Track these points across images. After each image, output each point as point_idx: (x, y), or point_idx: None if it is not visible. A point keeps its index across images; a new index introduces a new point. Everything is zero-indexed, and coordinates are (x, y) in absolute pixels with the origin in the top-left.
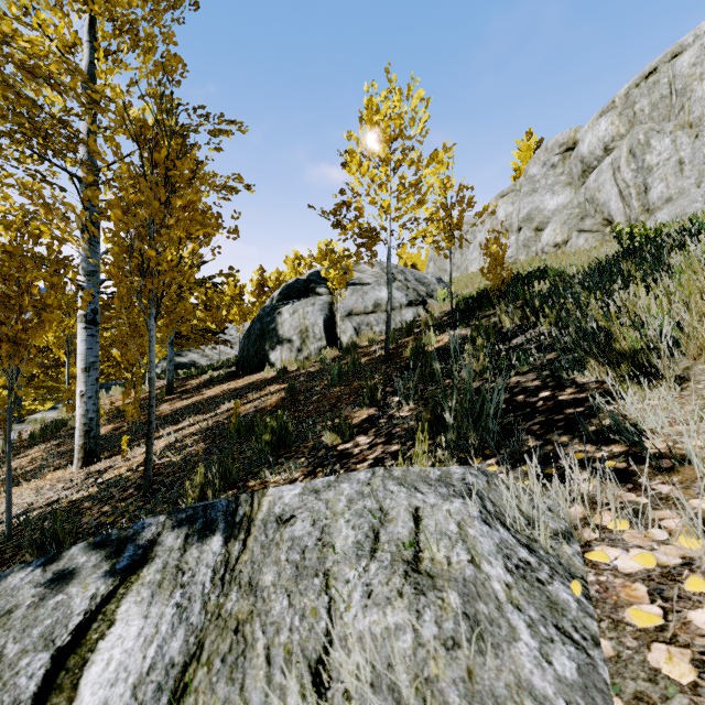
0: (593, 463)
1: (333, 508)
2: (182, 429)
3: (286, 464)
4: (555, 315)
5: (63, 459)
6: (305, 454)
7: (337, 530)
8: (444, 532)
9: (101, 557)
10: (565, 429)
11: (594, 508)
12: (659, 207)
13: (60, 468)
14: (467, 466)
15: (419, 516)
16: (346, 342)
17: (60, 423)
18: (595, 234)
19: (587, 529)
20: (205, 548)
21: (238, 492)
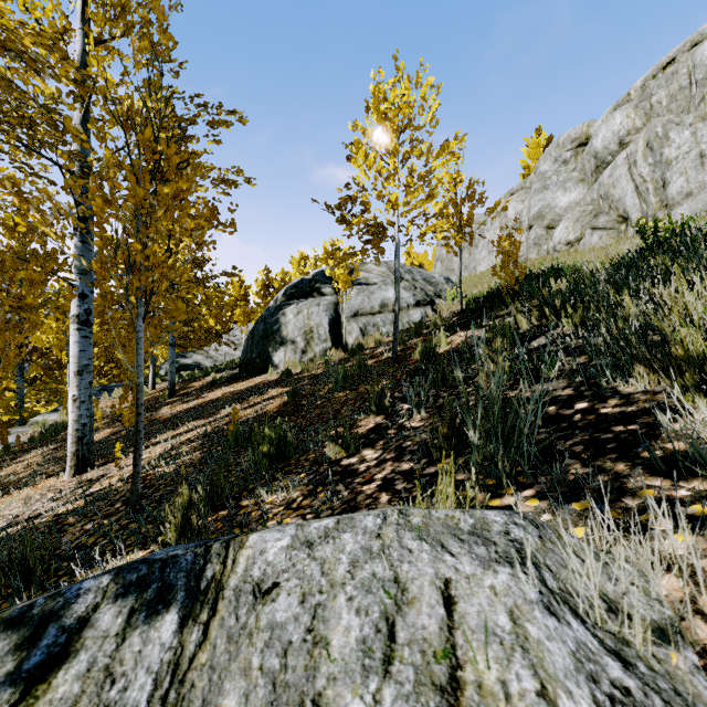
0: (673, 505)
1: (330, 574)
2: (180, 434)
3: (285, 480)
4: (580, 315)
5: (57, 466)
6: (306, 469)
7: (335, 615)
8: (491, 629)
9: (9, 647)
10: (619, 452)
11: (697, 582)
12: (678, 202)
13: (53, 476)
14: (509, 511)
15: (451, 595)
16: (352, 343)
17: (60, 426)
18: (609, 231)
19: (698, 621)
20: (152, 634)
21: (229, 514)
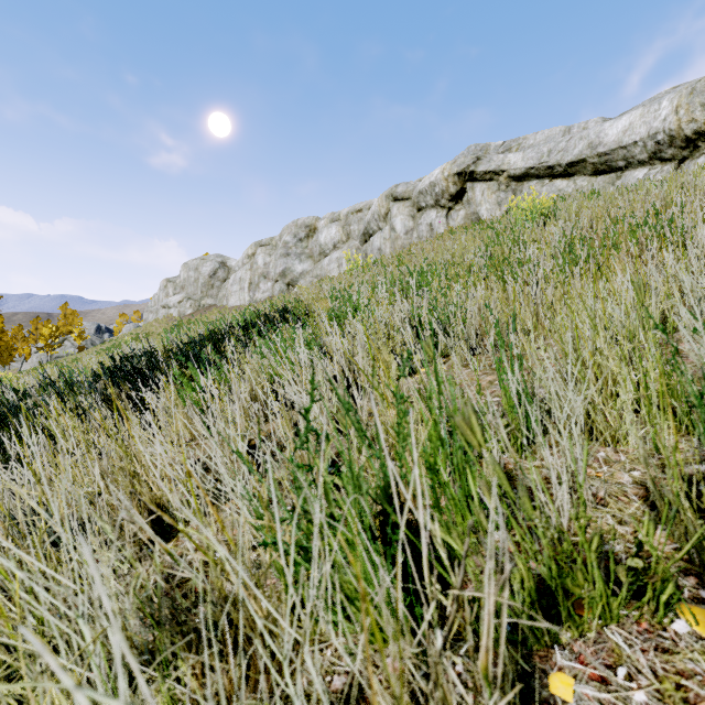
0: None
1: None
2: None
3: None
4: None
5: None
6: None
7: None
8: None
9: None
10: None
11: None
12: None
13: None
14: None
15: None
16: None
17: None
18: None
19: None
20: None
21: None
